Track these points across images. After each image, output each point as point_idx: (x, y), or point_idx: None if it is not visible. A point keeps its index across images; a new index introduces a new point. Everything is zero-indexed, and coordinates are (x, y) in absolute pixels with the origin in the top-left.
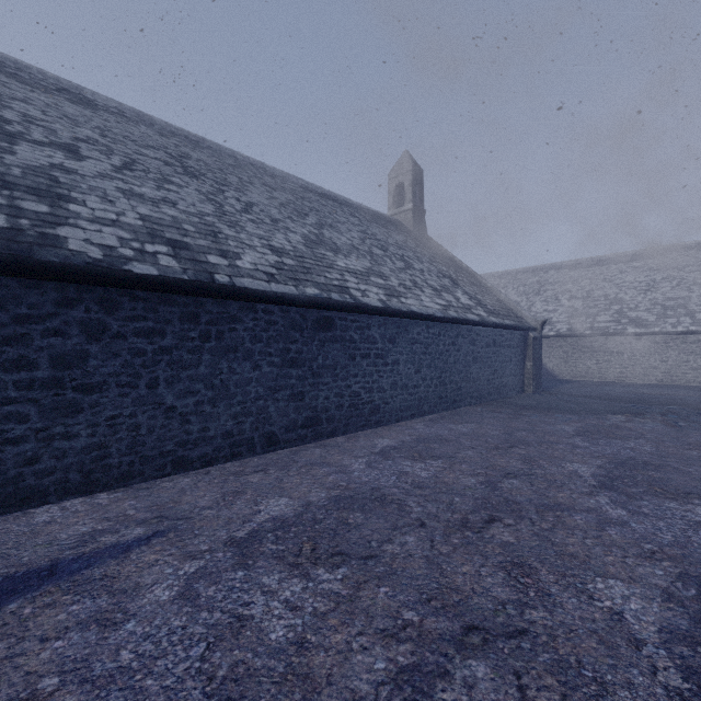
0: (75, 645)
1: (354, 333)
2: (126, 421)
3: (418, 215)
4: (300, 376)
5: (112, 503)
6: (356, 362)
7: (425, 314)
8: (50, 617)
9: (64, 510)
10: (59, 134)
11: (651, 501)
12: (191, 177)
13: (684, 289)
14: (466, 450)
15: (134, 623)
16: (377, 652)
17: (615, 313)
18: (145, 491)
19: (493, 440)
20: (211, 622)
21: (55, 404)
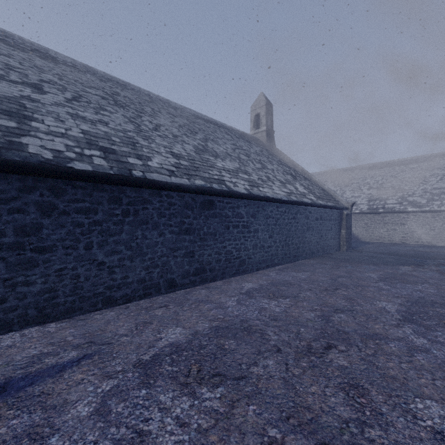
0: None
1: (228, 211)
2: (69, 272)
3: (270, 134)
4: (191, 240)
5: (57, 331)
6: (229, 230)
7: (276, 198)
8: None
9: (22, 337)
10: (30, 77)
11: (443, 331)
12: (119, 107)
13: (444, 182)
14: (305, 291)
15: (57, 438)
16: None
17: (399, 198)
18: (82, 321)
19: (323, 284)
20: (118, 437)
21: (18, 261)
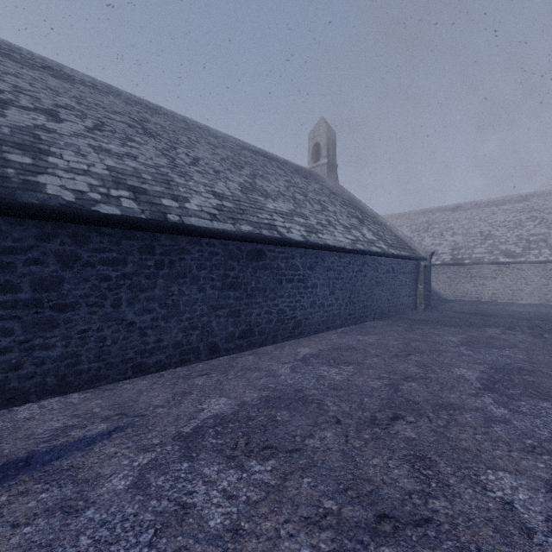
0: (41, 531)
1: (280, 262)
2: (94, 334)
3: (332, 168)
4: (237, 297)
5: (82, 402)
6: (282, 285)
7: (338, 247)
8: (22, 504)
9: (42, 408)
10: (43, 101)
11: (527, 401)
12: (149, 137)
13: (544, 227)
14: (372, 357)
15: (93, 510)
16: (302, 539)
17: (488, 246)
18: (109, 391)
19: (393, 349)
20: (159, 510)
21: (35, 321)
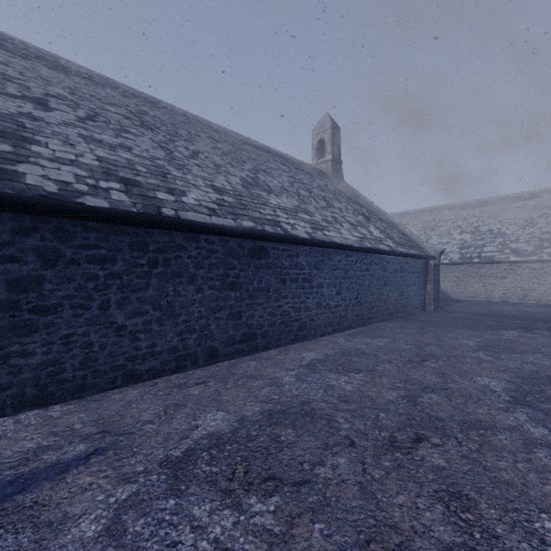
0: None
1: (284, 260)
2: (79, 339)
3: (337, 164)
4: (238, 297)
5: (63, 416)
6: (286, 285)
7: (345, 245)
8: None
9: (17, 424)
10: (32, 90)
11: None
12: (146, 129)
13: None
14: (383, 364)
15: None
16: None
17: (498, 245)
18: (95, 403)
19: (406, 354)
20: None
21: (11, 325)
